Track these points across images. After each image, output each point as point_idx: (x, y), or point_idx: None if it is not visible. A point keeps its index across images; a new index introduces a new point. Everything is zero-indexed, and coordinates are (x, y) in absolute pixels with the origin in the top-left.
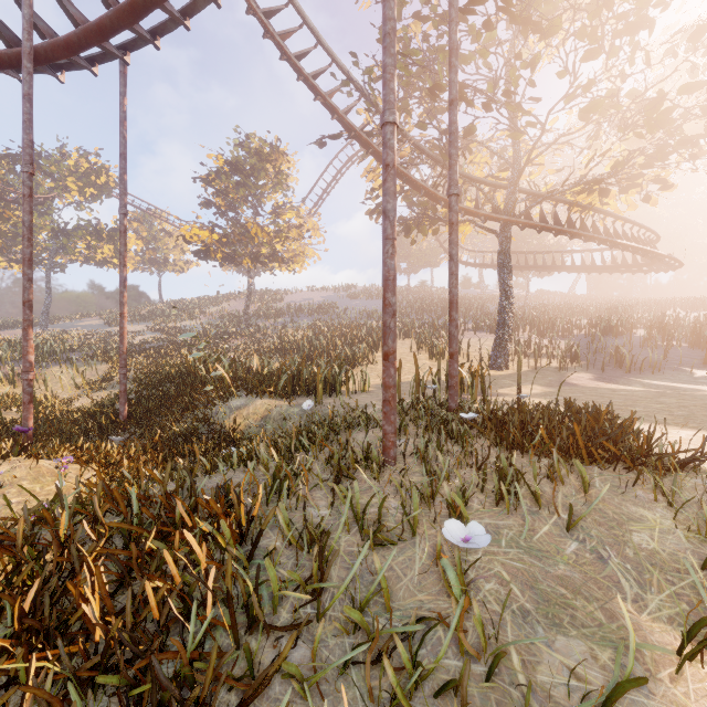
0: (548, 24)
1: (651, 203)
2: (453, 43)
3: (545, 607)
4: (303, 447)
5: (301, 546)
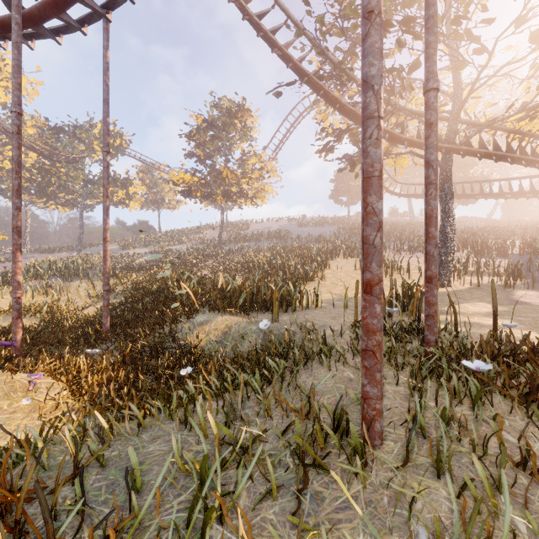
0: None
1: None
2: None
3: None
4: (254, 392)
5: None
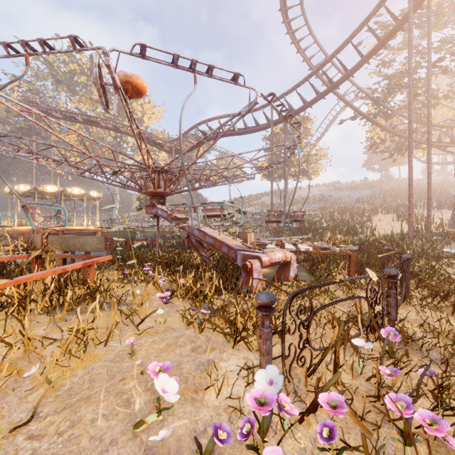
0: None
1: None
2: (429, 113)
3: None
4: None
5: None
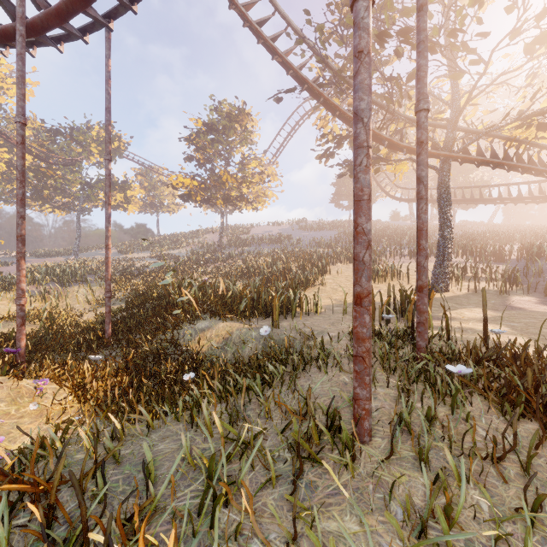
0: None
1: None
2: None
3: None
4: (255, 395)
5: None
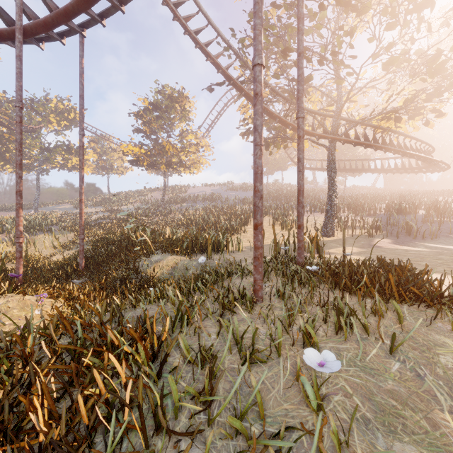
0: (362, 6)
1: (429, 126)
2: (300, 14)
3: (381, 416)
4: (198, 289)
5: (196, 363)
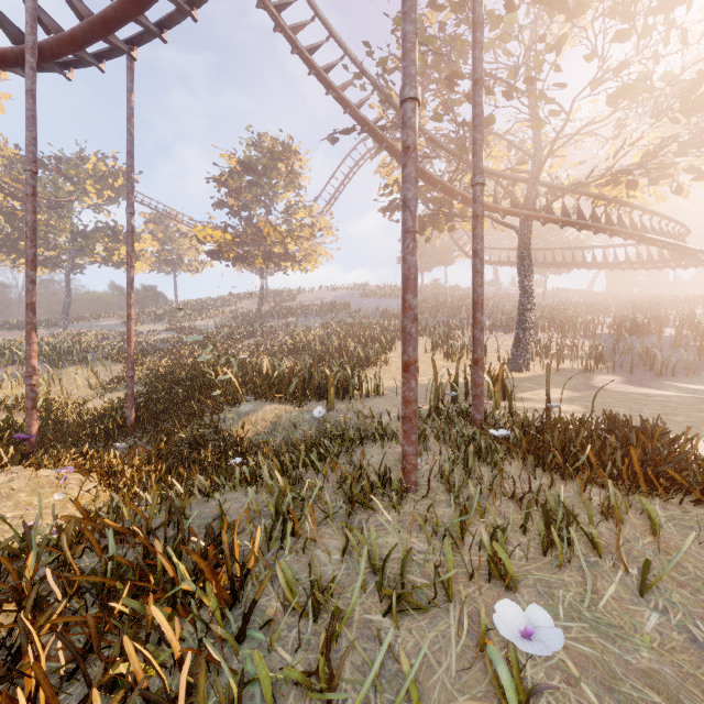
0: (575, 3)
1: (683, 195)
2: (478, 16)
3: None
4: (312, 465)
5: (305, 612)
